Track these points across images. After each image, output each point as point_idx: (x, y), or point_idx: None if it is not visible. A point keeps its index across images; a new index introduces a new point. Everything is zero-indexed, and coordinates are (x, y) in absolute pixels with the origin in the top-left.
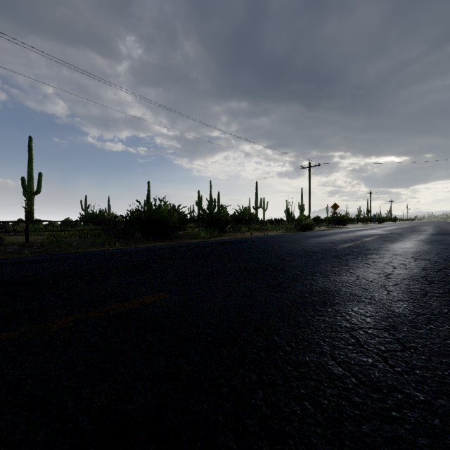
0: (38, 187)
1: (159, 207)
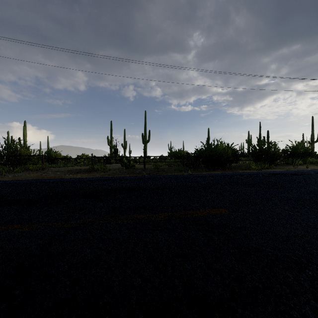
0: (148, 138)
1: (216, 145)
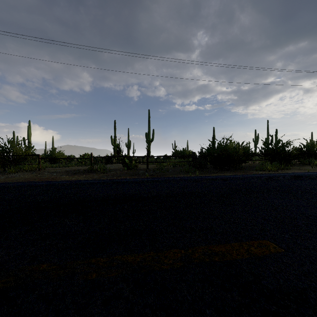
0: (152, 137)
1: (226, 144)
